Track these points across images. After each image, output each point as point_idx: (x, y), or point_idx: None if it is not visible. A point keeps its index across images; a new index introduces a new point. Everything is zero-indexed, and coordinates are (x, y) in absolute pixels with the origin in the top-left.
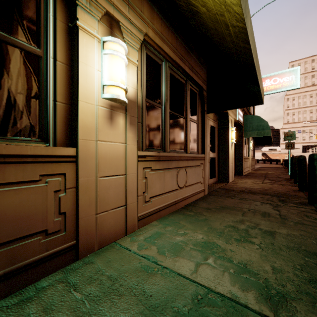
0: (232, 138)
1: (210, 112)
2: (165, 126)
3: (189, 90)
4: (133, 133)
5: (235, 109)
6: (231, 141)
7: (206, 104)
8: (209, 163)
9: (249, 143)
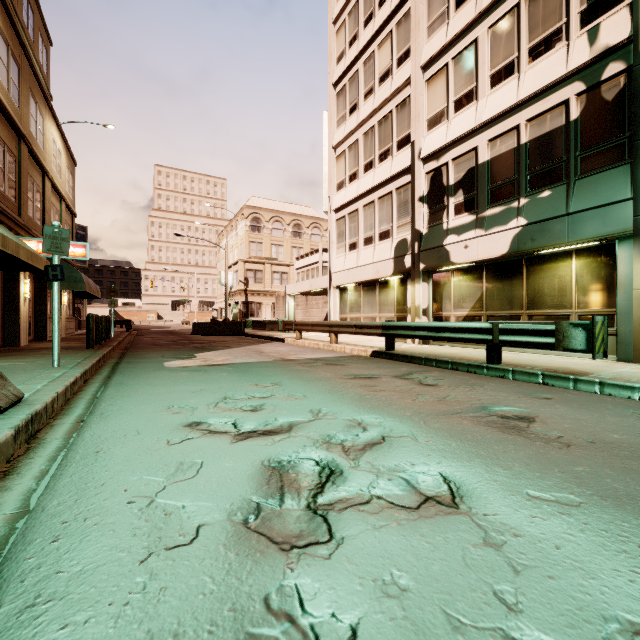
0: (26, 293)
1: None
2: None
3: None
4: None
5: None
6: (24, 296)
7: None
8: None
9: (62, 296)
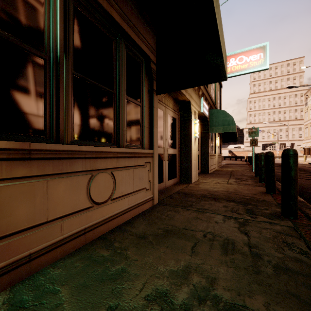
0: (195, 132)
1: (160, 92)
2: (59, 96)
3: (124, 54)
4: None
5: (199, 100)
6: (194, 136)
7: (156, 82)
8: (168, 160)
9: (215, 139)
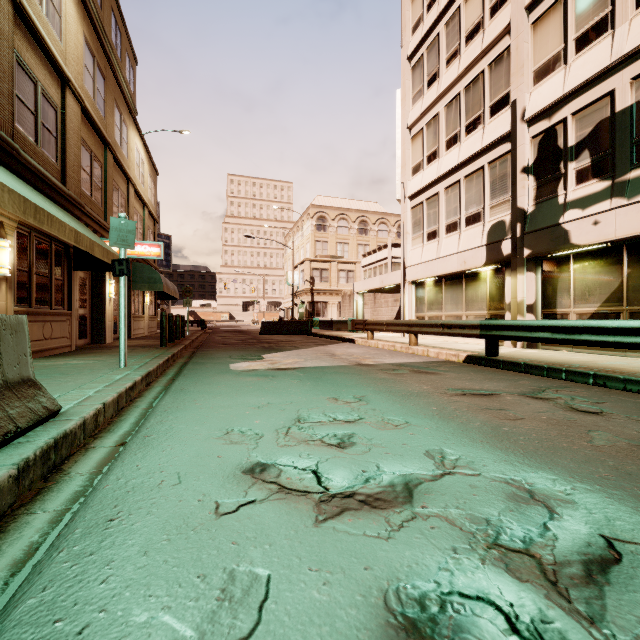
0: (111, 293)
1: (78, 269)
2: (31, 286)
3: (54, 250)
4: (11, 295)
5: None
6: (109, 296)
7: (73, 261)
8: (79, 320)
9: (144, 297)
